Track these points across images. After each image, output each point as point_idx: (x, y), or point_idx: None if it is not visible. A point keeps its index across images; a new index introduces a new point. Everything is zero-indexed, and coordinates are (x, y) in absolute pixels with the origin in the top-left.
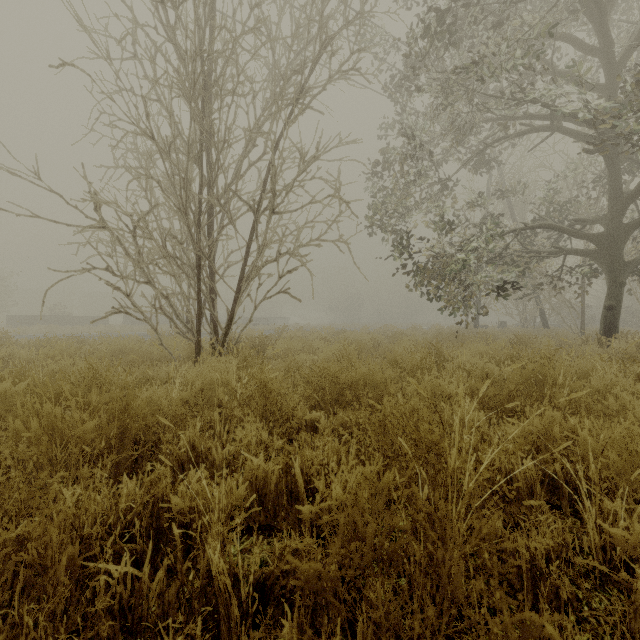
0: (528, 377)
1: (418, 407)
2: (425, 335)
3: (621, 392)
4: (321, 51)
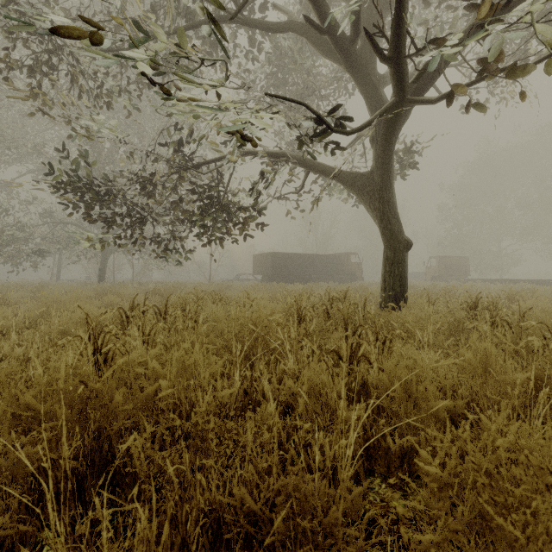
0: None
1: None
2: None
3: (10, 294)
4: None
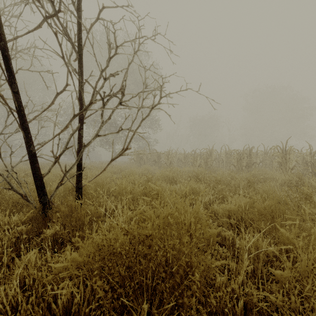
0: None
1: None
2: None
3: None
4: None
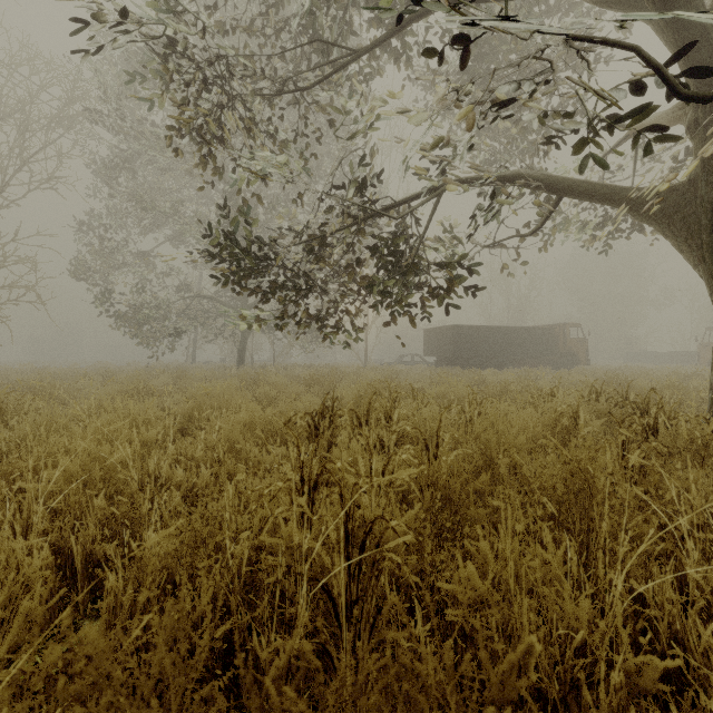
0: (132, 380)
1: (70, 390)
2: (129, 369)
3: (152, 381)
4: (19, 169)
